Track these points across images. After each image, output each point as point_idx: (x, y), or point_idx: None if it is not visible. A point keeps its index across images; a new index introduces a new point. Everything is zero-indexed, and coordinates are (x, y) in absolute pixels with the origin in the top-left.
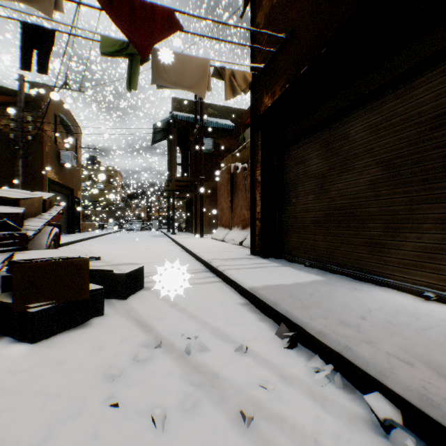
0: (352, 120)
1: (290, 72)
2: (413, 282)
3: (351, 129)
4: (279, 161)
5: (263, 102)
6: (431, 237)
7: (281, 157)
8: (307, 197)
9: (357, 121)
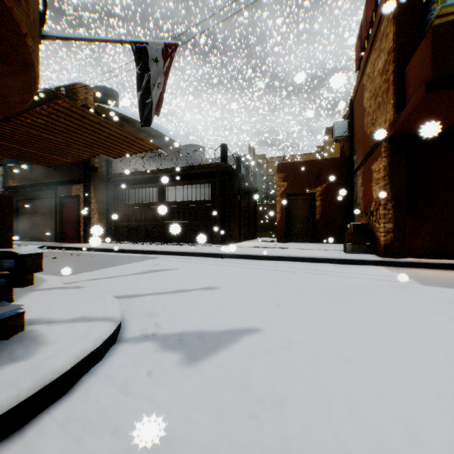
0: (39, 202)
1: (21, 180)
2: (48, 239)
3: (39, 204)
4: (18, 205)
5: (10, 181)
6: (50, 230)
7: (19, 203)
8: (28, 219)
9: (40, 203)
